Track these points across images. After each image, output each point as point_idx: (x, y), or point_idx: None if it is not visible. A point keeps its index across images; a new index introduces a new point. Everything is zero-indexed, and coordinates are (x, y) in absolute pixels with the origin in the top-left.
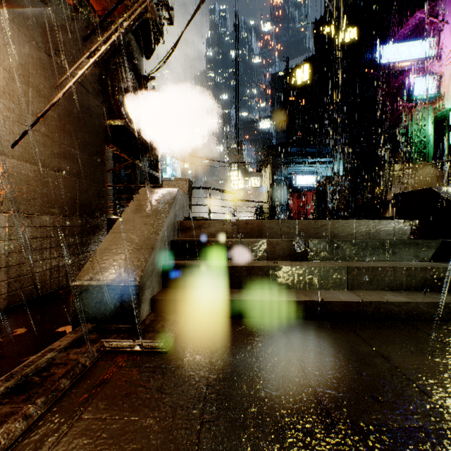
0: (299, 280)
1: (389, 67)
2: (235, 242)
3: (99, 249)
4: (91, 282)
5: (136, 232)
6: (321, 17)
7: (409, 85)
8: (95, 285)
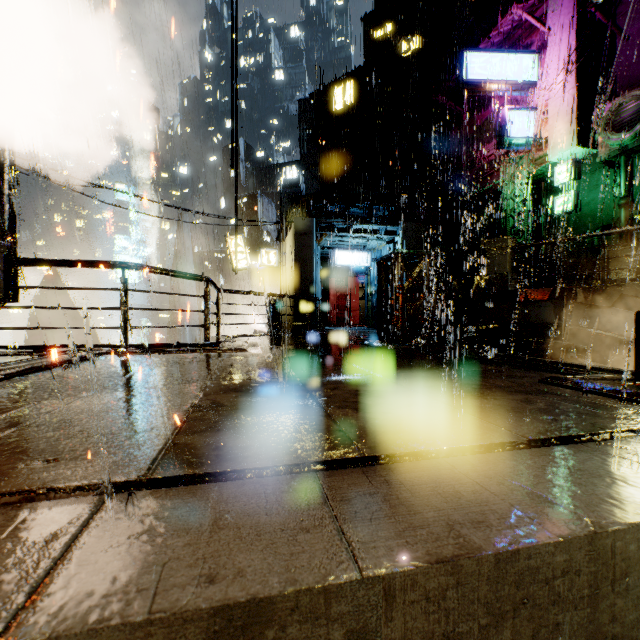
0: None
1: (475, 87)
2: None
3: None
4: None
5: None
6: (372, 12)
7: (501, 120)
8: None
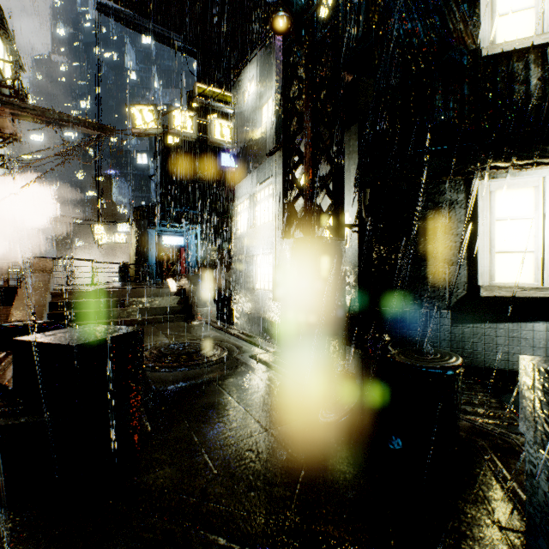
0: (117, 315)
1: (226, 169)
2: (87, 301)
3: (14, 308)
4: (19, 320)
5: (32, 300)
6: (190, 91)
7: None
8: (21, 321)
